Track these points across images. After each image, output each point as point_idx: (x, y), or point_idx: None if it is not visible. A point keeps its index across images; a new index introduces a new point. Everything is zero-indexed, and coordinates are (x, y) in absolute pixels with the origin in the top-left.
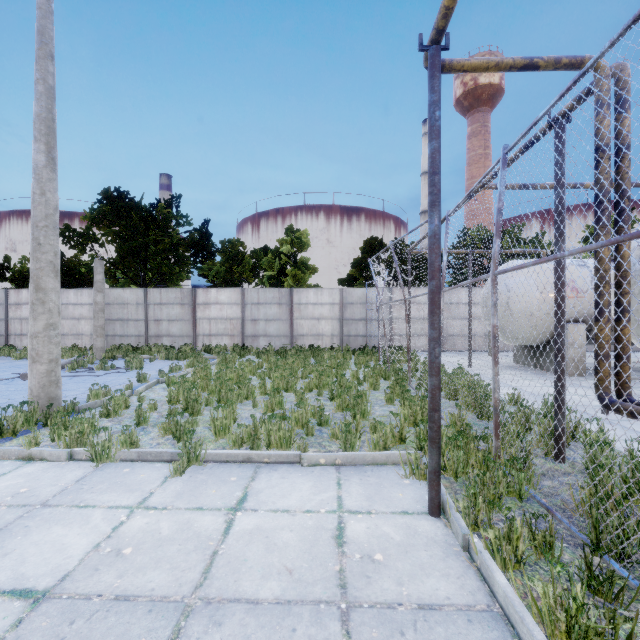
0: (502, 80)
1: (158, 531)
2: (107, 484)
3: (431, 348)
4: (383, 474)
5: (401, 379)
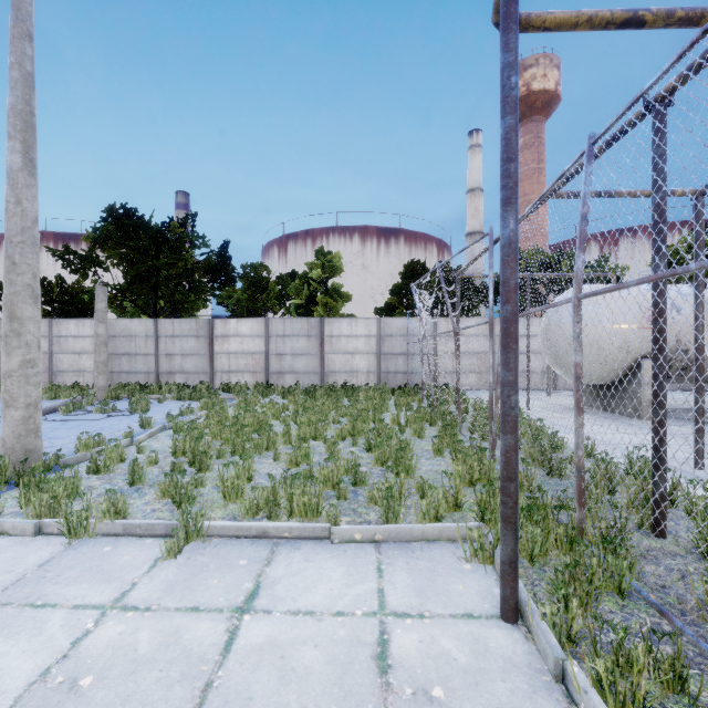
0: (558, 86)
1: (134, 647)
2: (78, 570)
3: (505, 395)
4: (436, 555)
5: (451, 425)
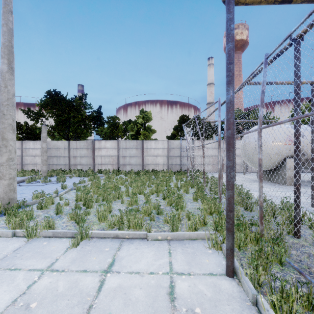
0: (247, 37)
1: (56, 289)
2: (31, 253)
3: (228, 172)
4: (195, 246)
5: (201, 188)
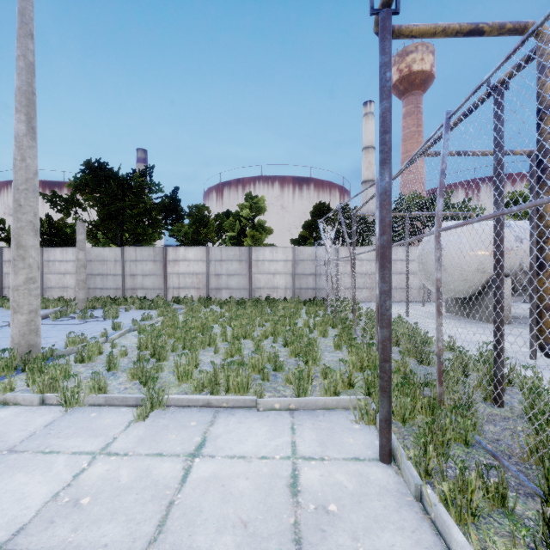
0: (433, 67)
1: (117, 479)
2: (74, 429)
3: (382, 301)
4: (334, 419)
5: (348, 327)
